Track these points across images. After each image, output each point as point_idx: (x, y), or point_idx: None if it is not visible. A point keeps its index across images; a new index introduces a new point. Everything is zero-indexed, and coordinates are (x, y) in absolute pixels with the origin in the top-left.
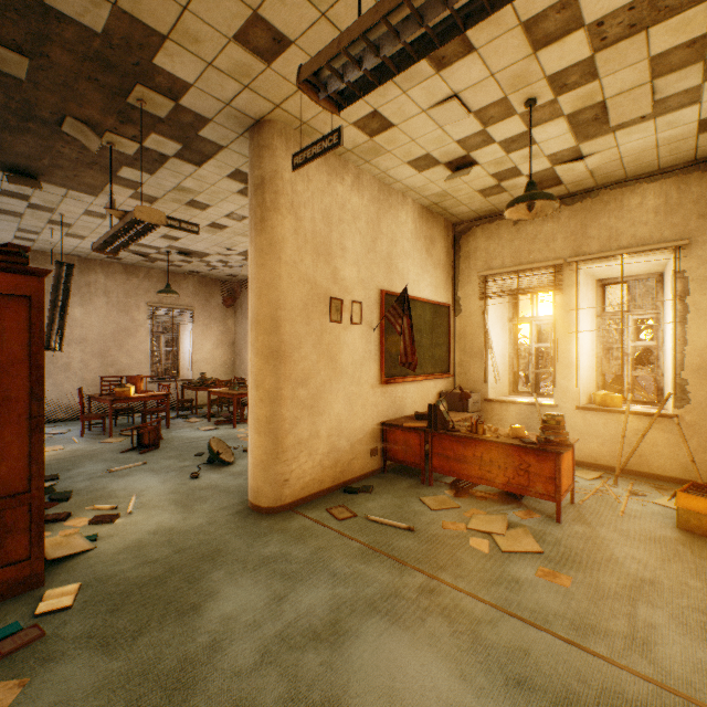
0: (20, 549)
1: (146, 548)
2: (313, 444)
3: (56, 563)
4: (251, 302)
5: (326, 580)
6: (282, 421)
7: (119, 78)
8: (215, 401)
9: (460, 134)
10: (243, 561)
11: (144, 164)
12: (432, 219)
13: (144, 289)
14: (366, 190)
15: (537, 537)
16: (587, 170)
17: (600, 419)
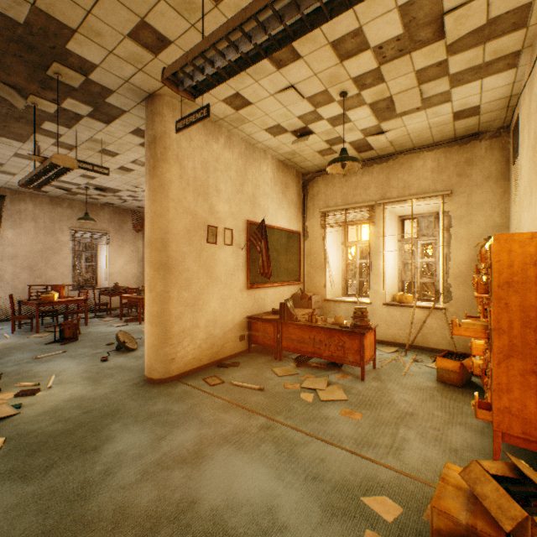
0: None
1: (61, 411)
2: (194, 332)
3: None
4: (146, 227)
5: (195, 425)
6: (169, 315)
7: (40, 57)
8: (126, 304)
9: (299, 112)
10: (136, 416)
11: (63, 120)
12: (287, 170)
13: (67, 217)
14: (235, 148)
15: (346, 390)
16: (387, 141)
17: (398, 311)
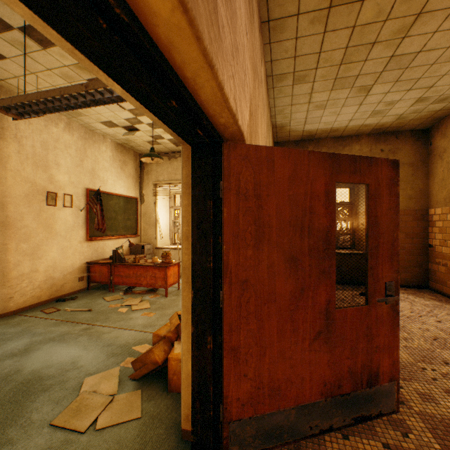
0: None
1: None
2: (33, 276)
3: None
4: None
5: (28, 336)
6: (8, 263)
7: None
8: None
9: (124, 116)
10: None
11: None
12: (125, 151)
13: None
14: (75, 132)
15: (152, 303)
16: None
17: None
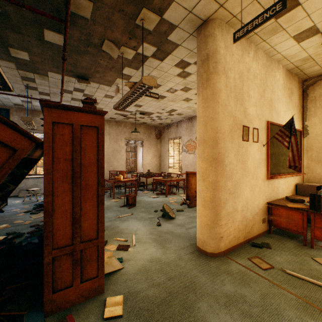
0: (93, 271)
1: (150, 272)
2: (234, 215)
3: (106, 276)
4: (198, 129)
5: None
6: (219, 201)
7: (134, 6)
8: (154, 183)
9: None
10: (214, 296)
11: (135, 64)
12: (291, 77)
13: (123, 132)
14: (259, 60)
15: None
16: None
17: None
